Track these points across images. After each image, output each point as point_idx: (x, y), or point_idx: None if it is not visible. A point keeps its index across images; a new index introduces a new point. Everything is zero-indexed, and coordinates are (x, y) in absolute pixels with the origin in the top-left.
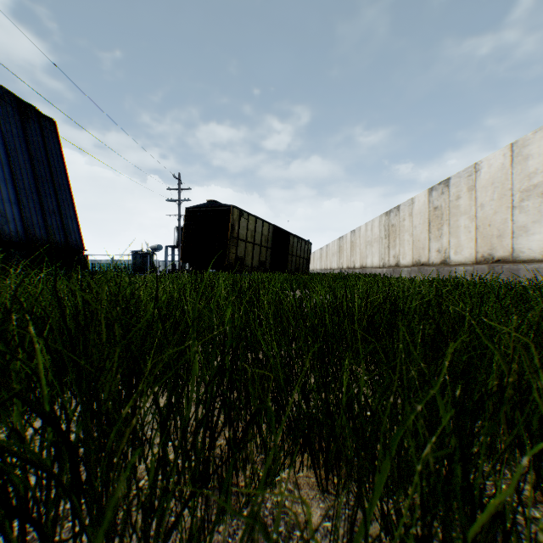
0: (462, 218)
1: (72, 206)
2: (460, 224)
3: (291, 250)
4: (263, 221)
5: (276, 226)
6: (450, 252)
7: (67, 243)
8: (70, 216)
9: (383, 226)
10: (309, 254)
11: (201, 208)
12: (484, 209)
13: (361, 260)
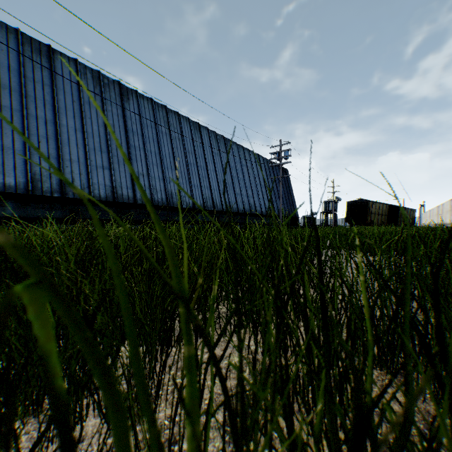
0: None
1: (294, 201)
2: None
3: (399, 215)
4: (382, 204)
5: (389, 205)
6: None
7: (295, 216)
8: (294, 205)
9: (449, 205)
10: (413, 216)
11: (354, 202)
12: None
13: (443, 220)
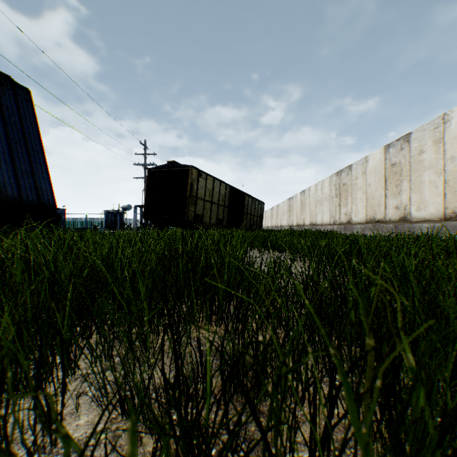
0: (427, 173)
1: (45, 168)
2: (423, 179)
3: (246, 209)
4: (220, 181)
5: (232, 187)
6: (410, 208)
7: (39, 202)
8: (43, 178)
9: (334, 185)
10: (262, 213)
11: (162, 168)
12: (455, 161)
13: (310, 217)
